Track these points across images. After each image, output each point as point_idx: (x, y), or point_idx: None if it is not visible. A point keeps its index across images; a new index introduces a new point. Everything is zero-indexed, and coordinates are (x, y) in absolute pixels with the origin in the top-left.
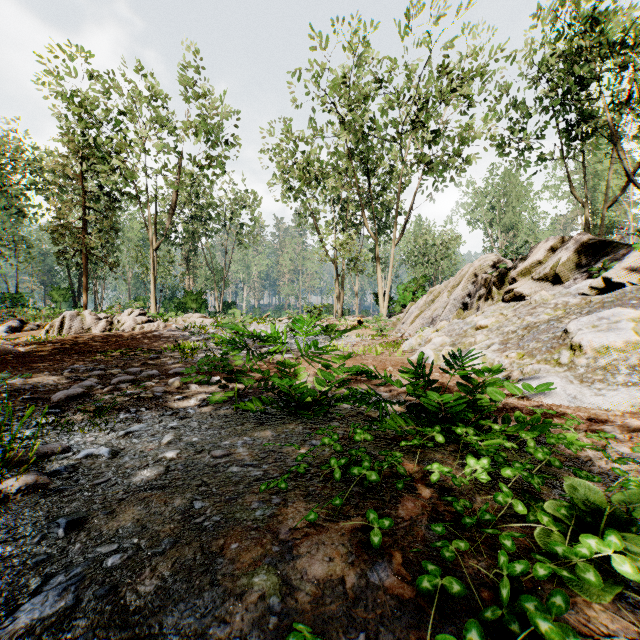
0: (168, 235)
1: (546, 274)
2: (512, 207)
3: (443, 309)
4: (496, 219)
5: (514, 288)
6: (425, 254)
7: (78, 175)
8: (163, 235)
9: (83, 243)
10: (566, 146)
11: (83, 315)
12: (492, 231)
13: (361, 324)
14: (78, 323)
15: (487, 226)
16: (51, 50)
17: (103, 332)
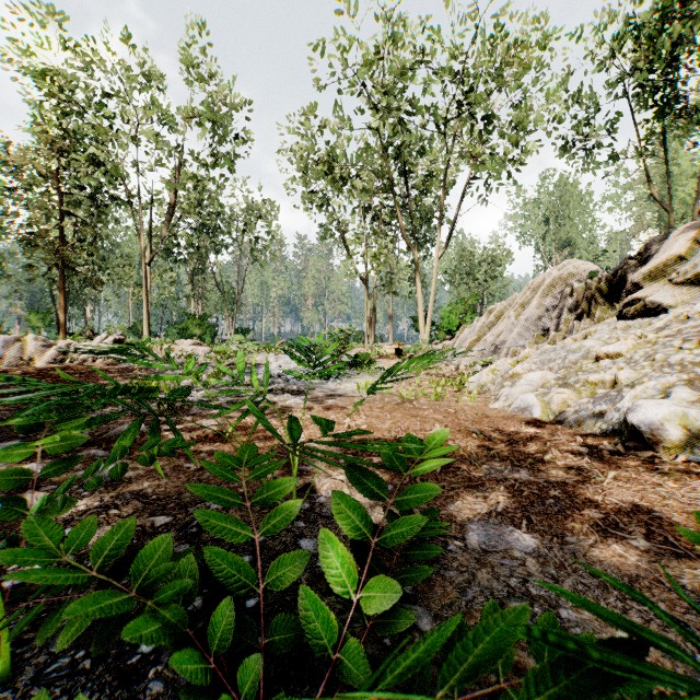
0: (170, 250)
1: (695, 274)
2: (569, 219)
3: (511, 333)
4: (550, 233)
5: (642, 297)
6: (471, 272)
7: (53, 172)
8: (164, 250)
9: (60, 255)
10: (645, 139)
11: (26, 341)
12: (546, 247)
13: (400, 353)
14: (16, 351)
15: (540, 241)
16: (6, 6)
17: (51, 364)
